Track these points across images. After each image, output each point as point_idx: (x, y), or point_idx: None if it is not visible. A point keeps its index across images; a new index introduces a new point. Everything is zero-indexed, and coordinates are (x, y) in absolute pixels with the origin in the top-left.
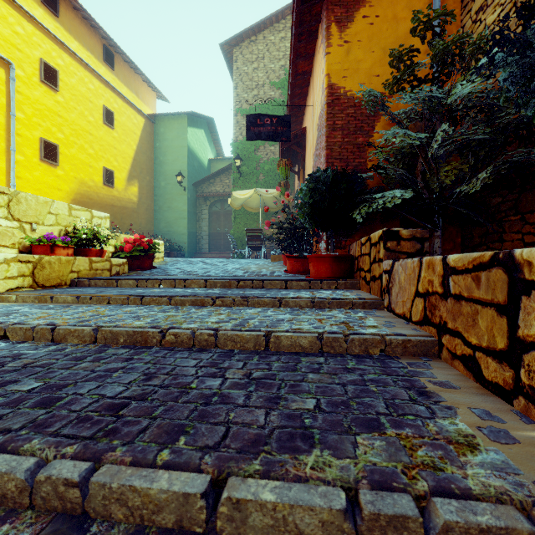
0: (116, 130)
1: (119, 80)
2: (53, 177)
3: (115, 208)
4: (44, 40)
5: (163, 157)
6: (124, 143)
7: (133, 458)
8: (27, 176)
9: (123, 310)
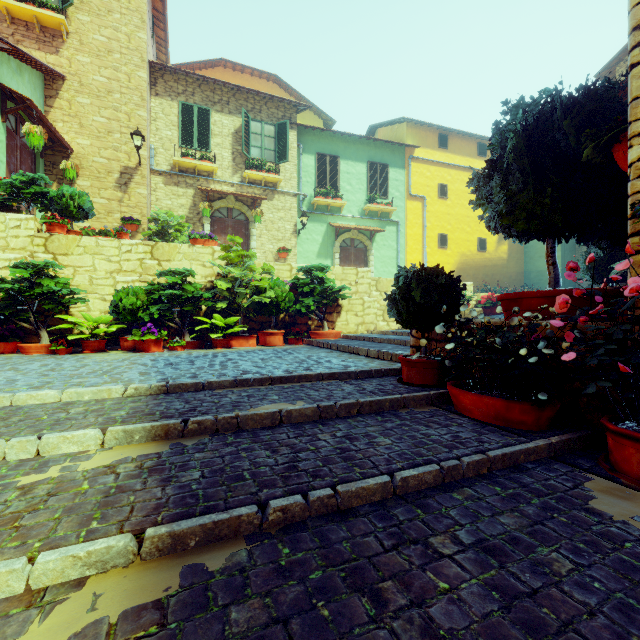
0: None
1: None
2: (445, 256)
3: (487, 268)
4: (440, 170)
5: None
6: None
7: None
8: (431, 260)
9: None
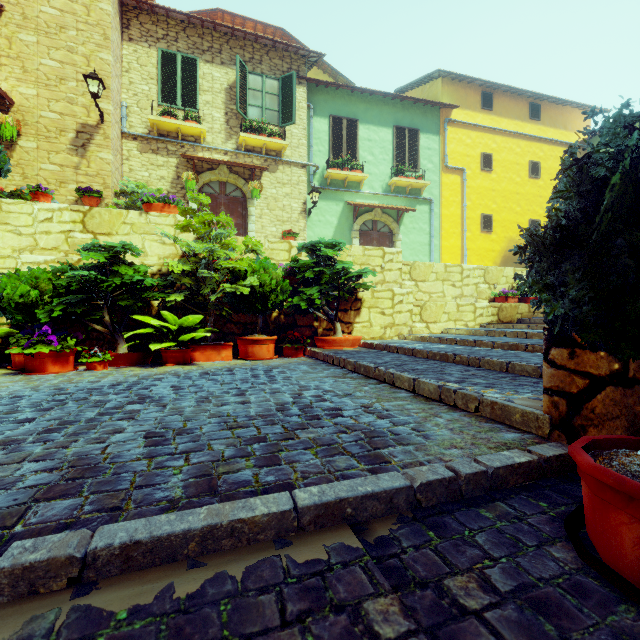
0: (541, 178)
1: (544, 127)
2: (489, 242)
3: None
4: (483, 137)
5: None
6: (549, 187)
7: None
8: (472, 247)
9: None
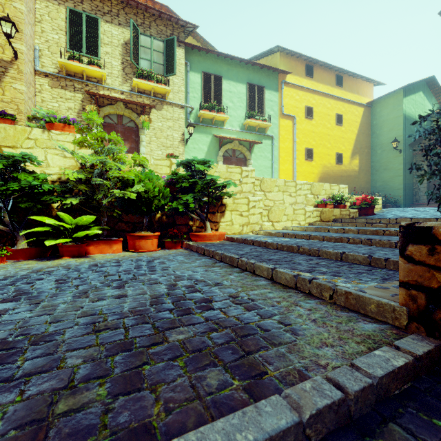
0: (343, 126)
1: (345, 91)
2: (310, 167)
3: (343, 178)
4: (306, 95)
5: (379, 131)
6: (348, 132)
7: (380, 239)
8: (300, 170)
9: (364, 227)
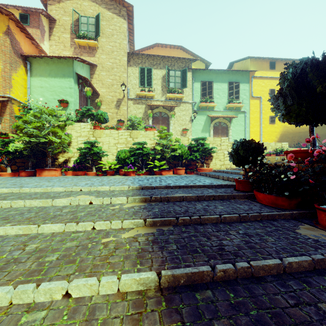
0: None
1: None
2: (273, 128)
3: (301, 133)
4: (270, 81)
5: None
6: None
7: None
8: (265, 131)
9: None
